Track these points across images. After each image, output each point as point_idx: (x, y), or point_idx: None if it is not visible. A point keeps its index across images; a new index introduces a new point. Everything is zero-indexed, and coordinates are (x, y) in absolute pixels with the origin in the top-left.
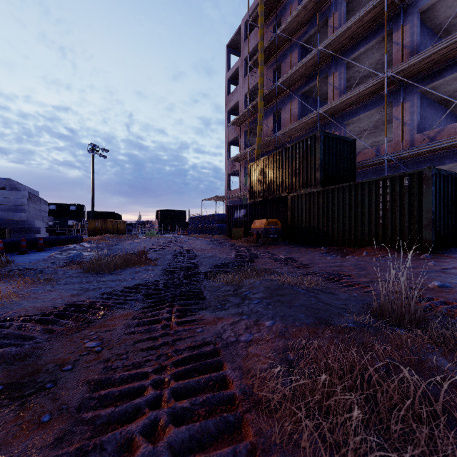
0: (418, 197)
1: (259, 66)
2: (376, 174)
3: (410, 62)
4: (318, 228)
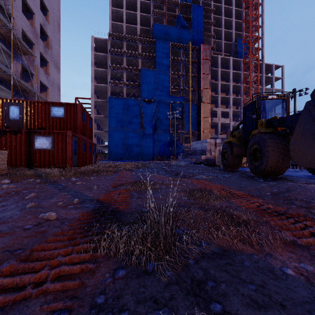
0: None
1: None
2: None
3: None
4: None
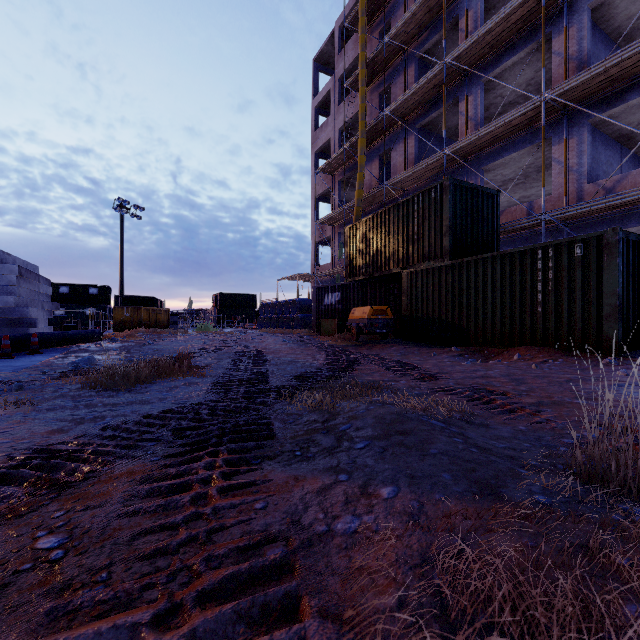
0: (596, 273)
1: (360, 88)
2: (528, 242)
3: (579, 79)
4: (447, 319)
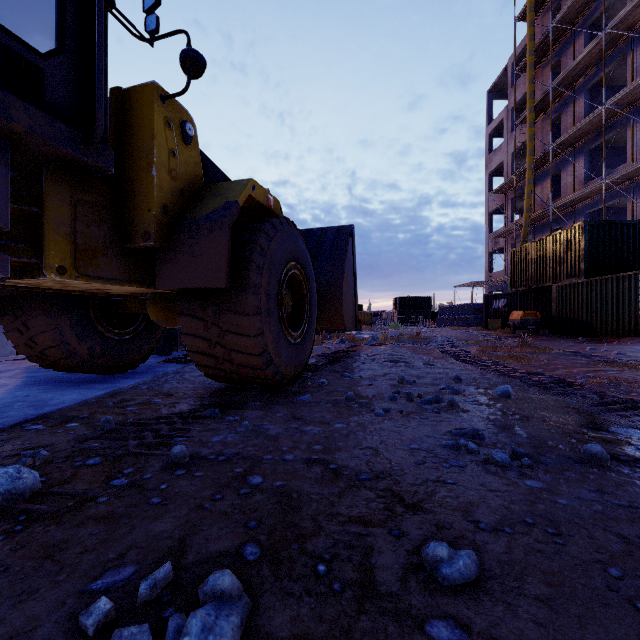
0: None
1: (527, 129)
2: None
3: None
4: (582, 319)
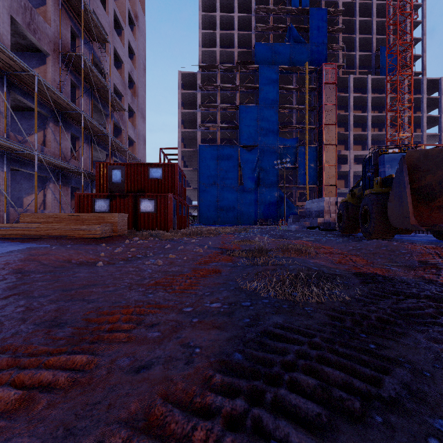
0: None
1: None
2: None
3: None
4: None
